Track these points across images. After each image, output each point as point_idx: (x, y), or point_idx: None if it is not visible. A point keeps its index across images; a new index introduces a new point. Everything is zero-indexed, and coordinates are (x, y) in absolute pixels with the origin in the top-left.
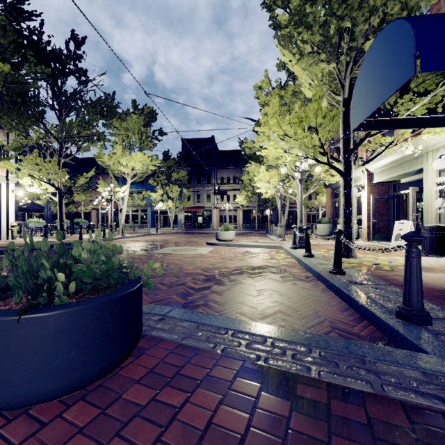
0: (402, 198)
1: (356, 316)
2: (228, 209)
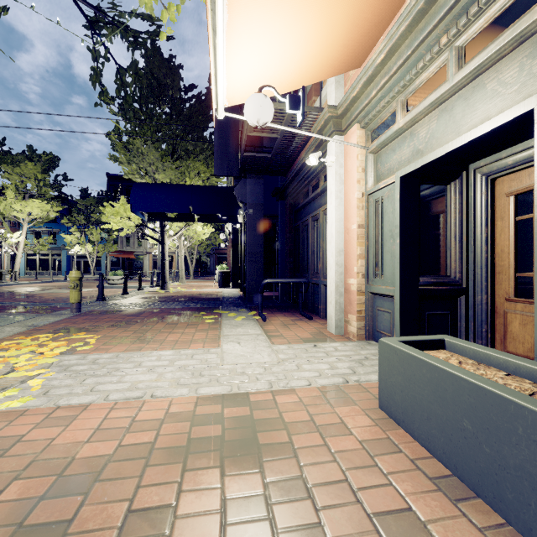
0: None
1: None
2: None
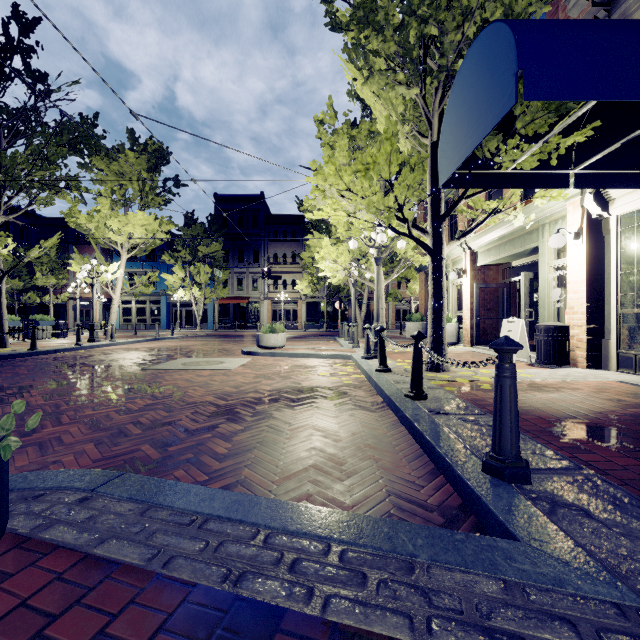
0: (515, 287)
1: (429, 467)
2: (284, 301)
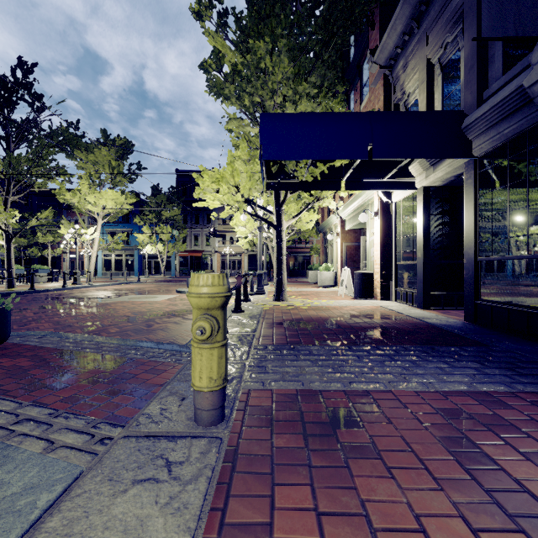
0: None
1: None
2: (231, 254)
